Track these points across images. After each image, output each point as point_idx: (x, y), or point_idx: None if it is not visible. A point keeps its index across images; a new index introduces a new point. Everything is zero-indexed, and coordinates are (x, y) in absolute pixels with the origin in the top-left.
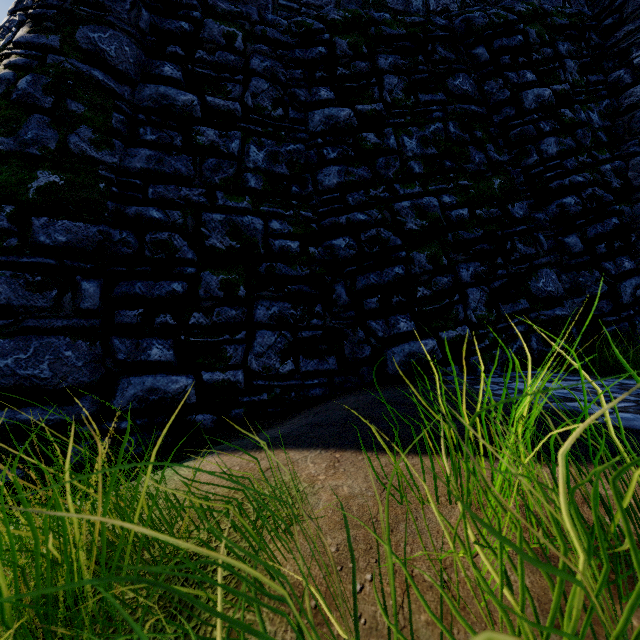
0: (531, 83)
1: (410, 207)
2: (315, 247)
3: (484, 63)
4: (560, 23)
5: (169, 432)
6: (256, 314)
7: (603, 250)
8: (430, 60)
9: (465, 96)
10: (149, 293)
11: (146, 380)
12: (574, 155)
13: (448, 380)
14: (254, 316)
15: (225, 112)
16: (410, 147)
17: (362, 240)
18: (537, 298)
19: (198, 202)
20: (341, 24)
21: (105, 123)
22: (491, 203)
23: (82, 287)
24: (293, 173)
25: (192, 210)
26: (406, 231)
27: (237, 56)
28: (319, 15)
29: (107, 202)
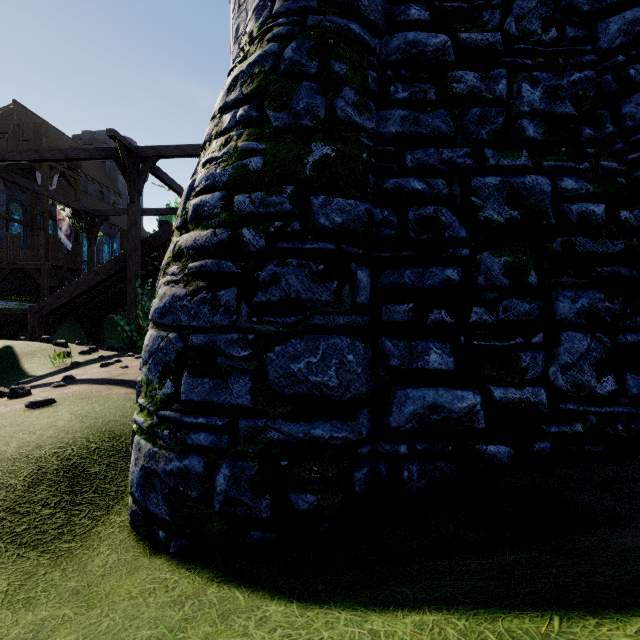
0: None
1: None
2: (627, 210)
3: None
4: None
5: (453, 464)
6: (558, 308)
7: None
8: None
9: None
10: (419, 283)
11: (426, 394)
12: None
13: None
14: (555, 311)
15: (482, 49)
16: None
17: None
18: None
19: (464, 165)
20: None
21: (362, 83)
22: None
23: (357, 277)
24: (580, 111)
25: (456, 176)
26: None
27: None
28: None
29: (368, 175)
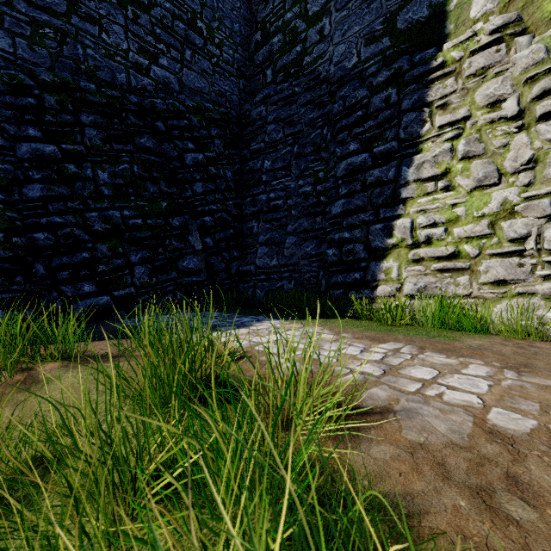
0: (191, 149)
1: (98, 216)
2: (19, 237)
3: (163, 132)
4: (214, 117)
5: None
6: None
7: (224, 246)
8: (124, 123)
9: (148, 150)
10: None
11: None
12: (215, 194)
13: (112, 318)
14: None
15: None
16: (103, 178)
17: (59, 235)
18: (183, 271)
19: None
20: (51, 85)
21: None
22: (159, 217)
23: None
24: (1, 185)
25: None
26: (94, 231)
27: None
28: (33, 72)
29: None
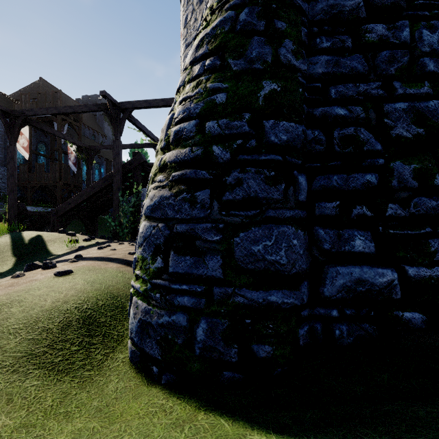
0: None
1: None
2: None
3: None
4: None
5: (375, 326)
6: None
7: None
8: None
9: None
10: (344, 185)
11: (353, 271)
12: None
13: None
14: None
15: (388, 6)
16: None
17: None
18: None
19: (377, 95)
20: None
21: (297, 37)
22: None
23: (298, 181)
24: None
25: (371, 103)
26: None
27: None
28: None
29: (303, 105)
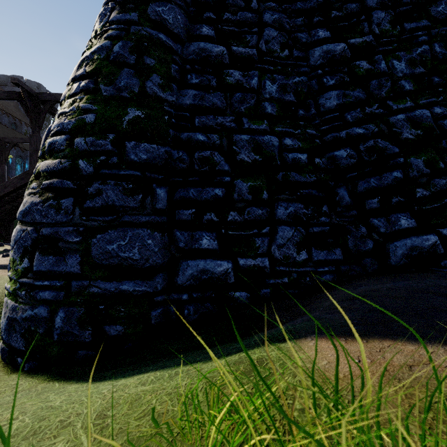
0: None
1: (404, 119)
2: (319, 158)
3: None
4: None
5: (215, 304)
6: (277, 213)
7: None
8: None
9: None
10: (199, 197)
11: (199, 263)
12: None
13: None
14: (275, 214)
15: (245, 57)
16: (400, 69)
17: (361, 150)
18: None
19: (230, 127)
20: None
21: (167, 72)
22: None
23: (157, 192)
24: (298, 100)
25: (225, 133)
26: (402, 140)
27: (253, 14)
28: None
29: (169, 130)
